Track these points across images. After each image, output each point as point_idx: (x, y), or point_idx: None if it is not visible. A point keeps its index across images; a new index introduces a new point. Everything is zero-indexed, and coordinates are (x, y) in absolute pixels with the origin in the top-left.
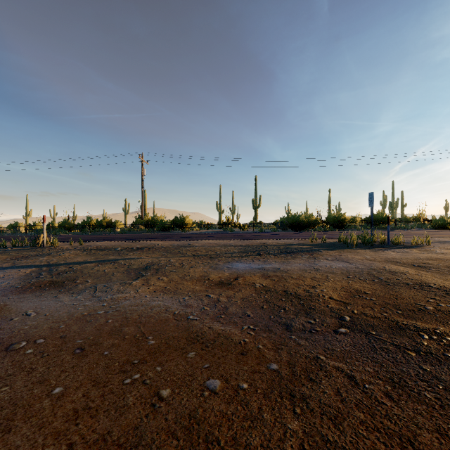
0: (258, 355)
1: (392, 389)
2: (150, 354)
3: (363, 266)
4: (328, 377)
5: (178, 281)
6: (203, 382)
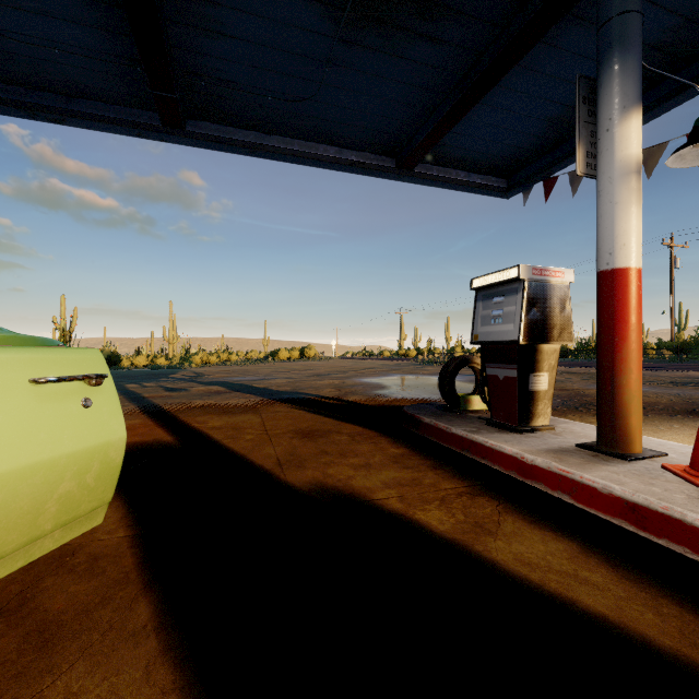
0: None
1: None
2: None
3: None
4: None
5: None
6: None
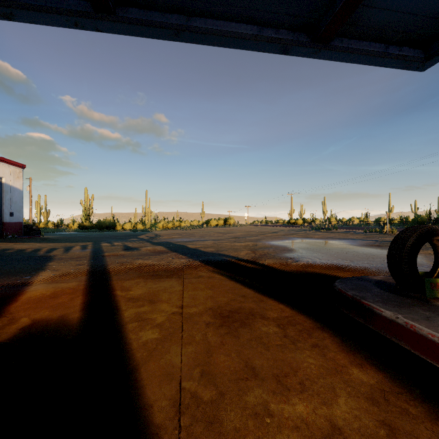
0: (425, 265)
1: None
2: None
3: None
4: None
5: None
6: None
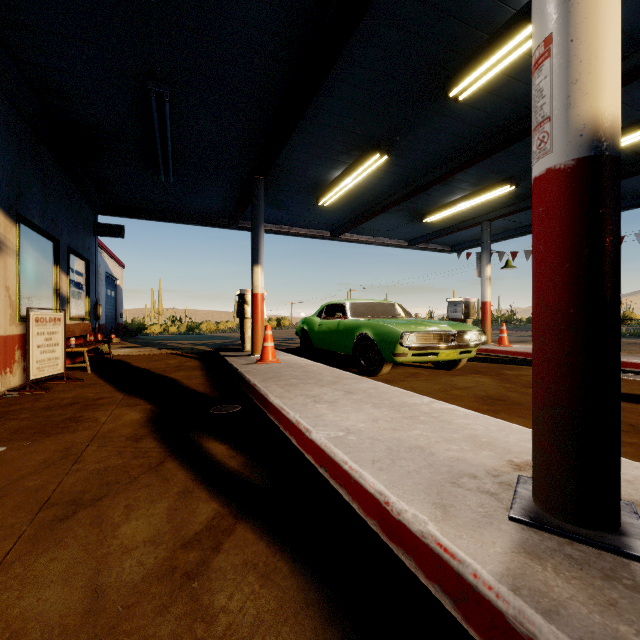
0: None
1: None
2: None
3: None
4: None
5: None
6: None
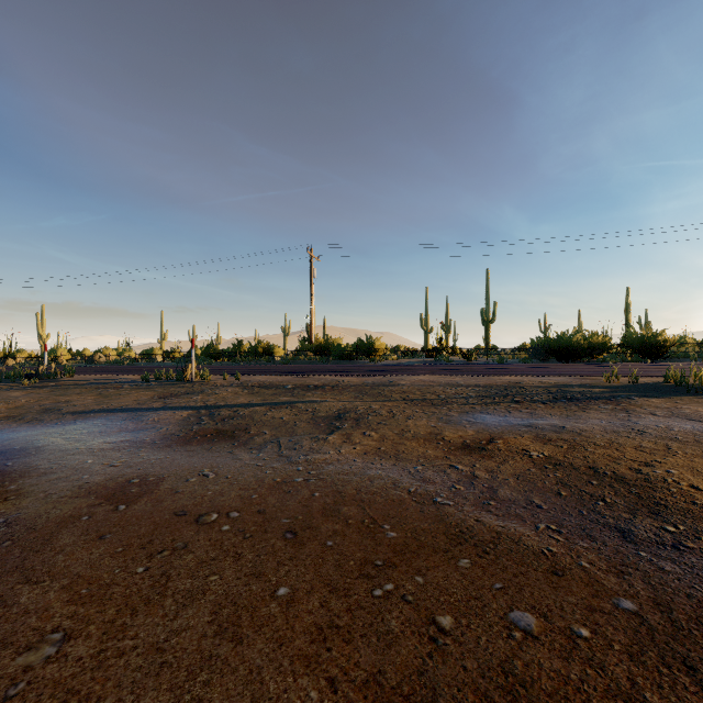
0: (587, 579)
1: None
2: (396, 554)
3: None
4: None
5: (396, 440)
6: (504, 614)
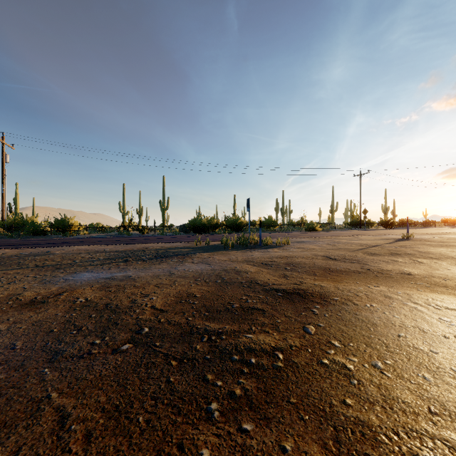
0: None
1: (105, 422)
2: None
3: (219, 268)
4: (27, 428)
5: None
6: None
